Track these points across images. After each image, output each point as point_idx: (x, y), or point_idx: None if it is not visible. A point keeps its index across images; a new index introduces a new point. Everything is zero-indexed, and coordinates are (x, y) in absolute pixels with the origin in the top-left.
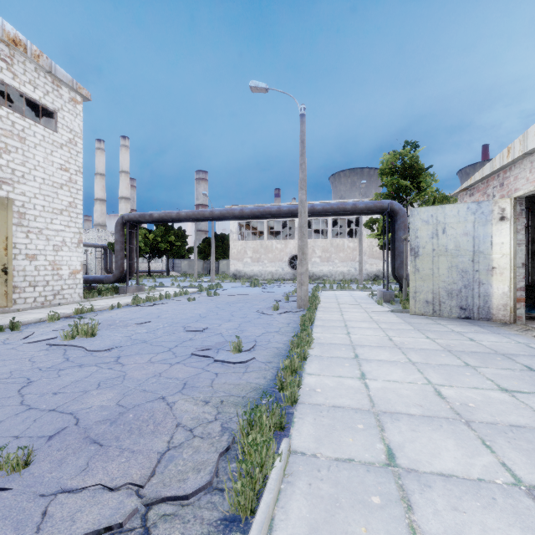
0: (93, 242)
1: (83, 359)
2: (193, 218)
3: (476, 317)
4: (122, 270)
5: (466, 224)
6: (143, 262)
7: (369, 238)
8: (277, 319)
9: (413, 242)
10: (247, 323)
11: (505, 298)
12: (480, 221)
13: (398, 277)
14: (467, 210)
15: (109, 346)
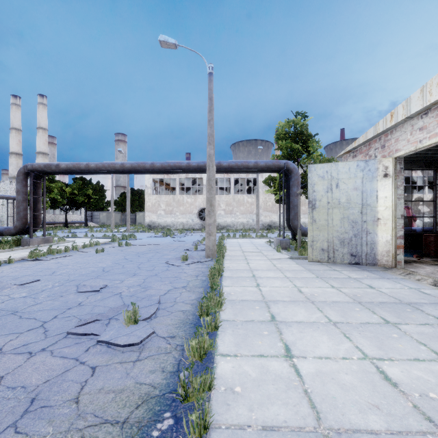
0: (4, 194)
1: None
2: (103, 170)
3: (364, 262)
4: (25, 221)
5: (356, 180)
6: (61, 214)
7: (264, 195)
8: (186, 271)
9: (311, 196)
10: (153, 278)
11: (388, 245)
12: (367, 177)
13: (292, 227)
14: (357, 167)
15: None
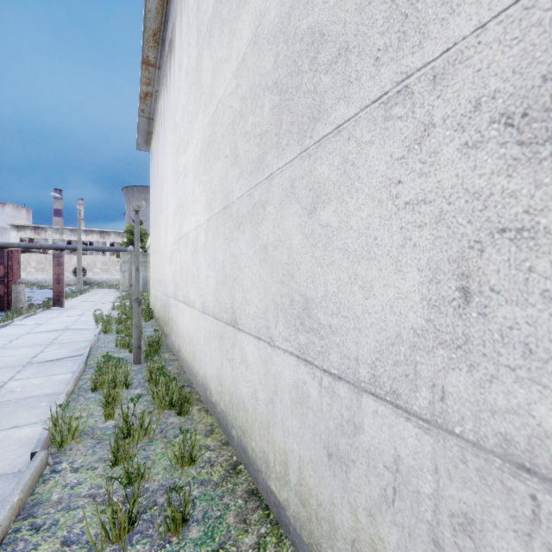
0: None
1: None
2: (3, 247)
3: None
4: None
5: None
6: None
7: None
8: None
9: None
10: None
11: None
12: None
13: None
14: None
15: None
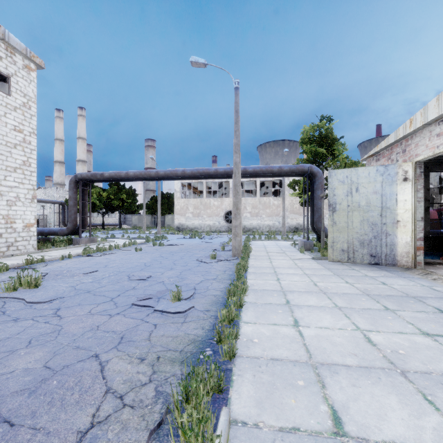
0: (52, 199)
1: (20, 313)
2: (140, 178)
3: (383, 263)
4: (75, 223)
5: (376, 184)
6: (98, 217)
7: (291, 197)
8: (215, 267)
9: (331, 199)
10: (188, 271)
11: (407, 246)
12: (387, 181)
13: (316, 229)
14: (376, 172)
15: (51, 297)
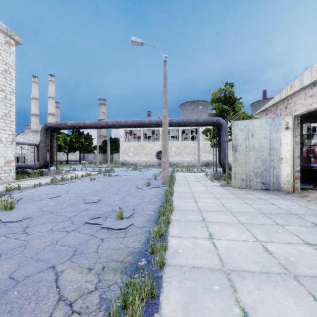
0: (29, 142)
1: None
2: (94, 126)
3: (271, 188)
4: (45, 160)
5: (266, 131)
6: (63, 155)
7: (203, 141)
8: (149, 192)
9: (234, 142)
10: (129, 196)
11: (288, 177)
12: (274, 129)
13: (222, 164)
14: (266, 122)
15: (22, 217)
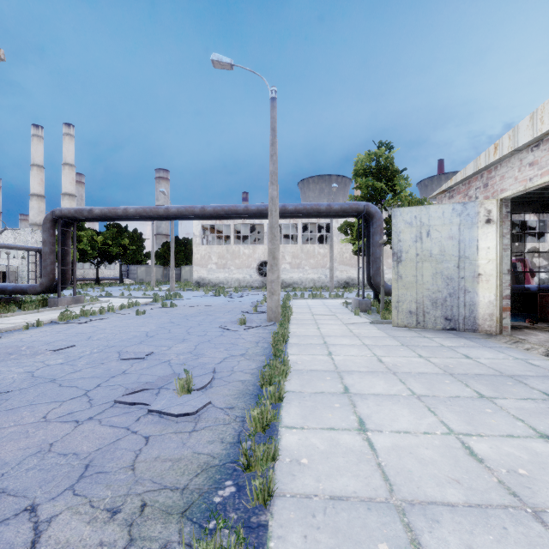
0: (25, 245)
1: None
2: (144, 216)
3: (461, 328)
4: (52, 277)
5: (452, 227)
6: (91, 269)
7: (340, 244)
8: (244, 337)
9: (395, 246)
10: (206, 344)
11: (491, 307)
12: (465, 223)
13: (374, 284)
14: (453, 211)
15: None
